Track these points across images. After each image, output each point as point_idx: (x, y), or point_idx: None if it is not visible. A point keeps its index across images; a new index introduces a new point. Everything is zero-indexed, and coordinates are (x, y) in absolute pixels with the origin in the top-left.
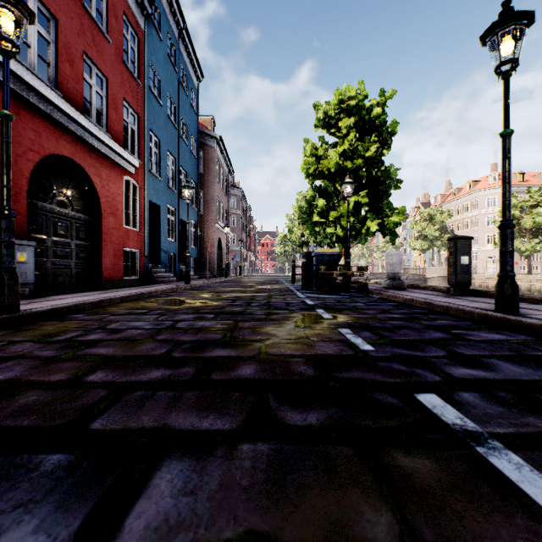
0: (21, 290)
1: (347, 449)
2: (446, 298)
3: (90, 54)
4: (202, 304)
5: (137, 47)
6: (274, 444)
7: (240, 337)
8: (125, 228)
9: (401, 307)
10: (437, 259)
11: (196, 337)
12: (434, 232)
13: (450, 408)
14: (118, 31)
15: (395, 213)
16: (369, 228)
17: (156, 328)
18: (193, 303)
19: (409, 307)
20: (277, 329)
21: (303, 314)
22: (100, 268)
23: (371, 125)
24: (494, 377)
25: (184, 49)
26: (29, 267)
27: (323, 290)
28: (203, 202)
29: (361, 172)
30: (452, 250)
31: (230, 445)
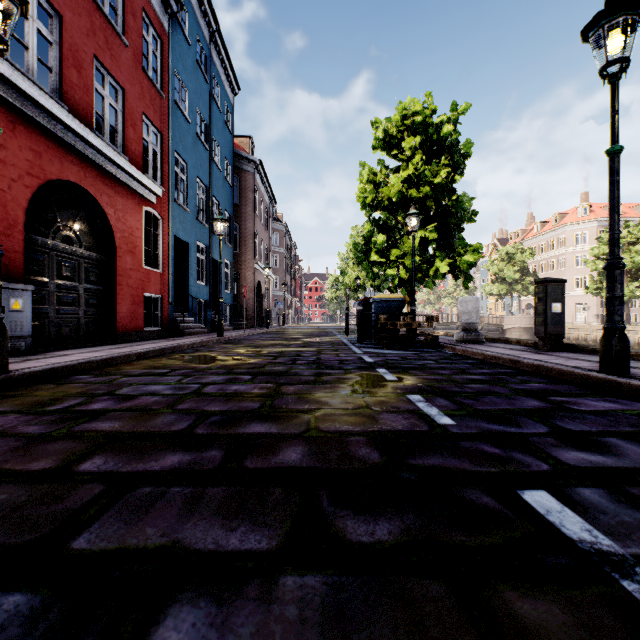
0: (16, 345)
1: (436, 584)
2: (535, 354)
3: (102, 59)
4: (237, 362)
5: (160, 52)
6: (331, 575)
7: (282, 406)
8: (145, 269)
9: (481, 366)
10: (517, 306)
11: (227, 406)
12: (514, 274)
13: (570, 514)
14: (136, 32)
15: (470, 251)
16: (438, 269)
17: (177, 393)
18: (226, 360)
19: (490, 366)
20: (329, 396)
21: (361, 375)
22: (114, 317)
23: (440, 146)
24: (618, 464)
25: (216, 55)
26: (25, 316)
27: (384, 344)
28: (240, 239)
29: (428, 202)
30: (541, 295)
31: (268, 578)
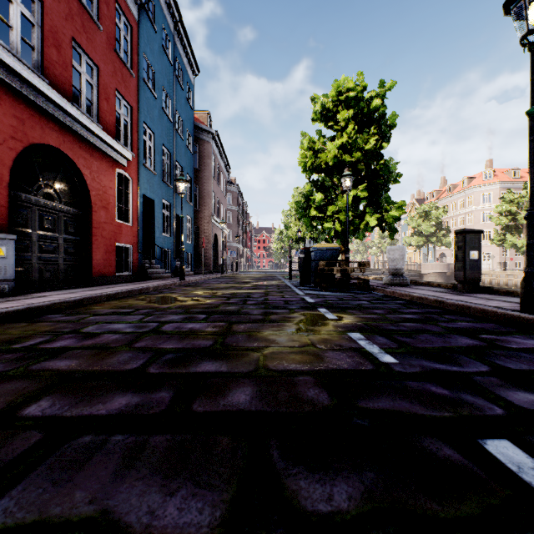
0: None
1: None
2: (457, 296)
3: (79, 40)
4: (195, 302)
5: (130, 37)
6: None
7: (233, 344)
8: (117, 222)
9: (410, 306)
10: (432, 255)
11: (181, 344)
12: (430, 228)
13: None
14: (109, 19)
15: (395, 208)
16: (368, 223)
17: (137, 331)
18: (185, 301)
19: (418, 306)
20: (276, 334)
21: (304, 314)
22: (90, 263)
23: (370, 118)
24: None
25: (179, 42)
26: (8, 262)
27: (323, 287)
28: (199, 198)
29: (360, 165)
30: (460, 244)
31: None
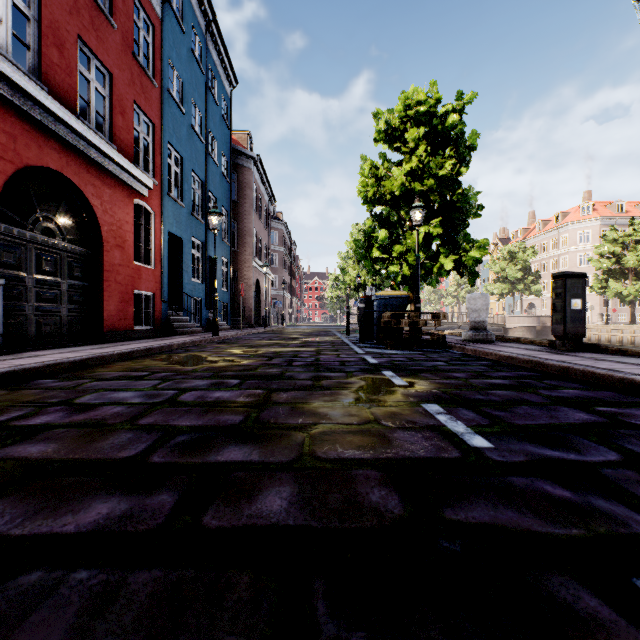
0: None
1: None
2: (556, 355)
3: (87, 40)
4: (227, 363)
5: (152, 38)
6: None
7: (270, 420)
8: (136, 265)
9: (499, 368)
10: (518, 306)
11: (201, 420)
12: (516, 273)
13: None
14: (125, 15)
15: (476, 247)
16: (443, 265)
17: (147, 402)
18: (215, 362)
19: (509, 368)
20: (329, 405)
21: (365, 379)
22: (101, 315)
23: (445, 137)
24: None
25: (213, 47)
26: None
27: (388, 344)
28: (237, 236)
29: (432, 195)
30: (560, 291)
31: None
